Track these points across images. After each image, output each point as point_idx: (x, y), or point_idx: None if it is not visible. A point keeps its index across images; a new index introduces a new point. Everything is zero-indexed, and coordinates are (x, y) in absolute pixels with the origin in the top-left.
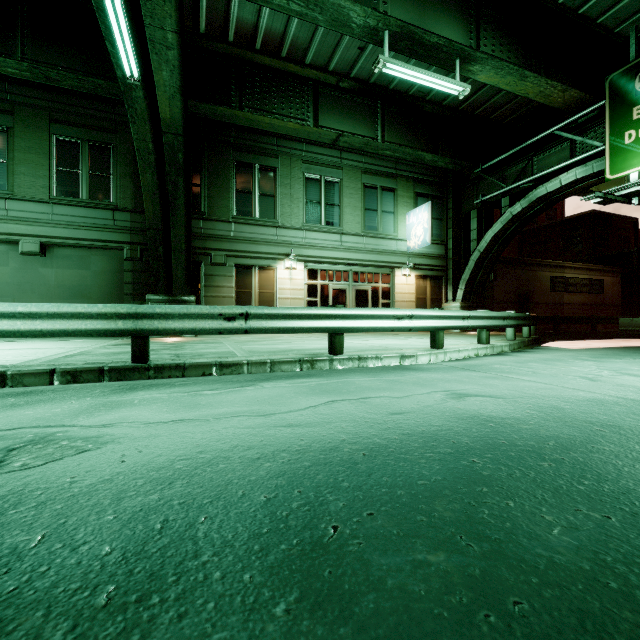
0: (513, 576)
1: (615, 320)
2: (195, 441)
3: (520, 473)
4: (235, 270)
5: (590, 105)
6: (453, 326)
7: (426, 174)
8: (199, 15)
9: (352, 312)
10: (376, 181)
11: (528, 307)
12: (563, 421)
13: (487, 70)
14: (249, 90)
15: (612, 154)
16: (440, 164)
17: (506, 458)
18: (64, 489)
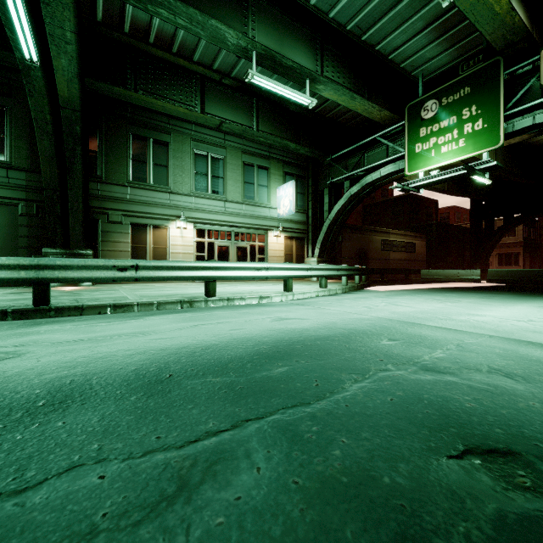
0: (246, 381)
1: (420, 271)
2: (91, 349)
3: (283, 350)
4: (131, 228)
5: (397, 122)
6: (299, 275)
7: (292, 158)
8: (96, 6)
9: (222, 265)
10: (253, 160)
11: (366, 262)
12: (329, 329)
13: (329, 90)
14: (143, 75)
15: (409, 158)
16: (302, 152)
17: (281, 345)
18: (0, 374)
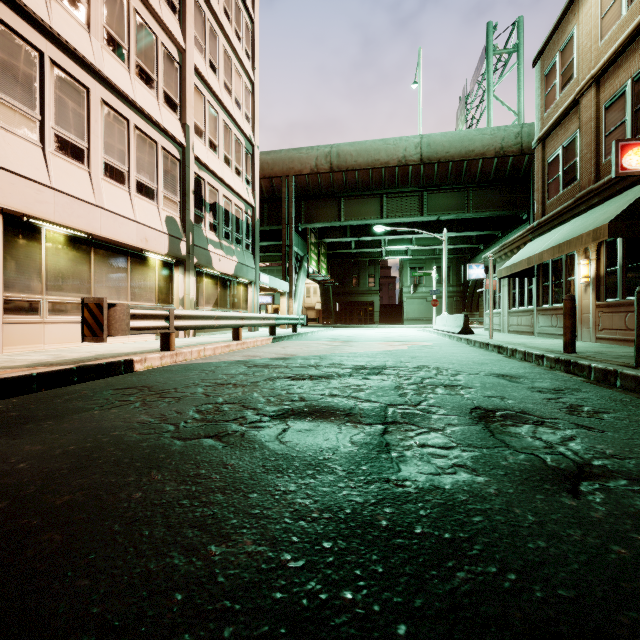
0: None
1: None
2: None
3: None
4: None
5: None
6: None
7: None
8: None
9: None
10: None
11: None
12: None
13: None
14: None
15: None
16: None
17: None
18: None
